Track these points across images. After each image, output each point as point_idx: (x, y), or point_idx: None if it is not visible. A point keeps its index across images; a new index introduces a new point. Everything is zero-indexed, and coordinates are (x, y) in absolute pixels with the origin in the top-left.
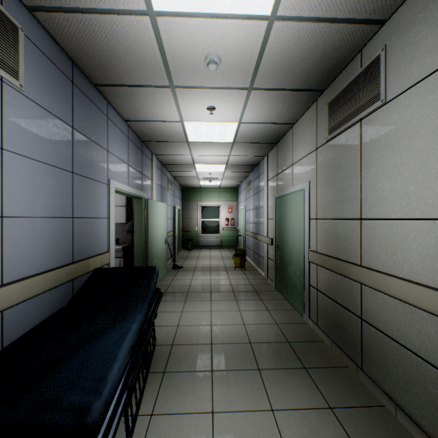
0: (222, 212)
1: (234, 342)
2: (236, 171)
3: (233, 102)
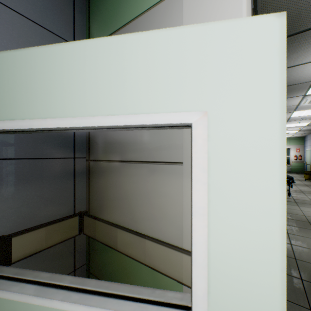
0: (291, 152)
1: (309, 191)
2: (305, 131)
3: (308, 120)
